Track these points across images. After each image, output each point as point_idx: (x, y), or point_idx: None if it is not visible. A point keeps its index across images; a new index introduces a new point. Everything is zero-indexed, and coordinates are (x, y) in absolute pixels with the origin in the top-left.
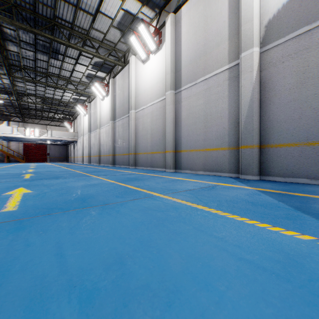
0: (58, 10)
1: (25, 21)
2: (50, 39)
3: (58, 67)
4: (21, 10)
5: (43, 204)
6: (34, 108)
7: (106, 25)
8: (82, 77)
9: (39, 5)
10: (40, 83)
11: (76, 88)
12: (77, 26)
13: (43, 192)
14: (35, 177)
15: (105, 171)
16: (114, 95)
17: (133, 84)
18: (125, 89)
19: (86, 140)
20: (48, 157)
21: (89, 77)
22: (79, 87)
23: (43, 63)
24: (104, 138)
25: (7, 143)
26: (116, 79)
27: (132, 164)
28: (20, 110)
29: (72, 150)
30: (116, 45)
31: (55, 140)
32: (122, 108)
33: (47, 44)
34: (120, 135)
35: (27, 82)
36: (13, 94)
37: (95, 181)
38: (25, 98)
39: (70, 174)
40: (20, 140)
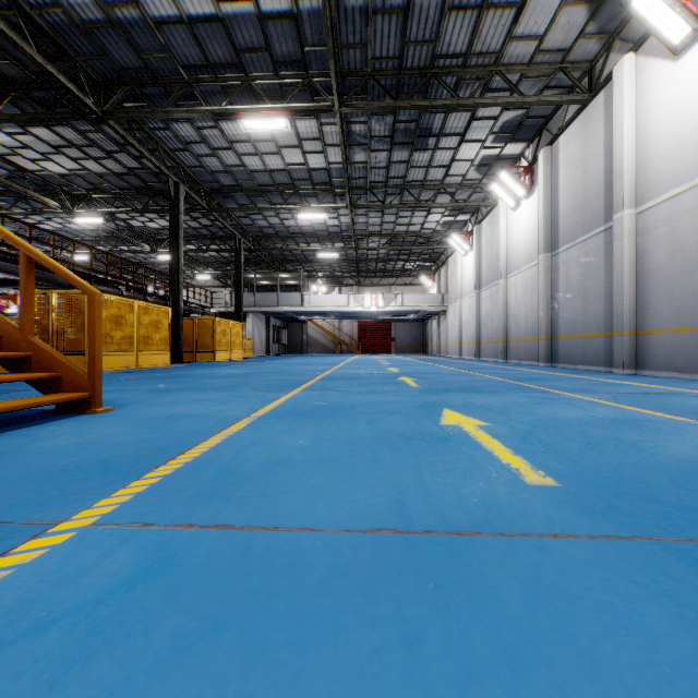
0: (441, 39)
1: (386, 93)
2: (423, 108)
3: (424, 164)
4: (380, 78)
5: (603, 476)
6: (374, 259)
7: (549, 11)
8: (469, 170)
9: (409, 50)
10: (393, 207)
11: (453, 199)
12: (475, 55)
13: (520, 430)
14: (426, 384)
15: (561, 380)
16: (553, 188)
17: (629, 135)
18: (594, 160)
19: (468, 308)
20: (392, 344)
21: (484, 165)
22: (457, 196)
23: (399, 167)
24: (519, 298)
25: (338, 322)
26: (560, 146)
27: (625, 363)
28: (357, 265)
29: (434, 330)
30: (569, 52)
31: (407, 312)
32: (582, 215)
33: (411, 125)
34: (575, 286)
35: (370, 213)
36: (349, 240)
37: (602, 410)
38: (364, 243)
39: (483, 382)
40: (355, 316)
